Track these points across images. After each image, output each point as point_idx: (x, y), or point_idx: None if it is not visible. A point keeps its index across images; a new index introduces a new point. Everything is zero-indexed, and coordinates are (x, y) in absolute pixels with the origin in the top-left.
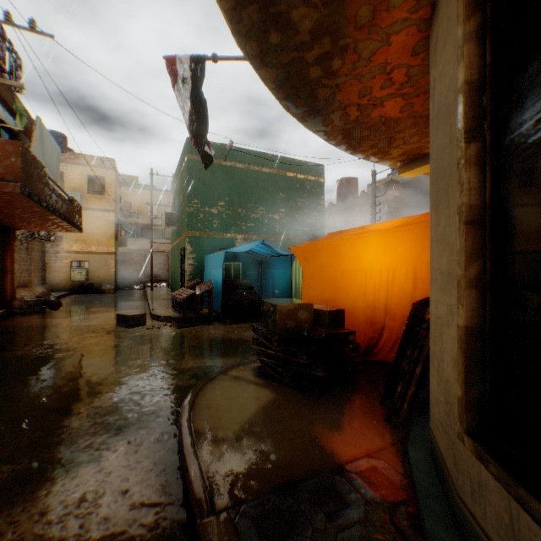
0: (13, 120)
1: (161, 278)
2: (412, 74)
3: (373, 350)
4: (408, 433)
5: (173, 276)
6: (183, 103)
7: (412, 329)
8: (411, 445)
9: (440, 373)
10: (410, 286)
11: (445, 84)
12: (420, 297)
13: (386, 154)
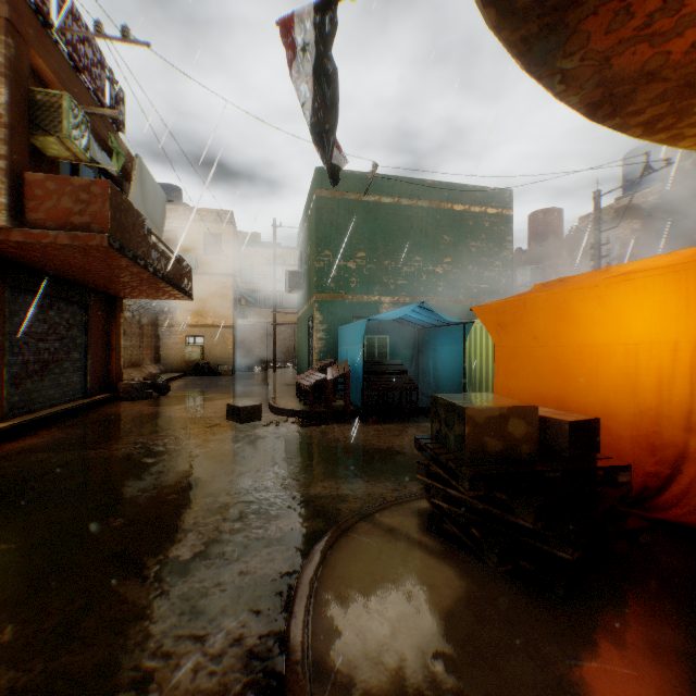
0: (111, 163)
1: (285, 357)
2: None
3: (652, 498)
4: None
5: (299, 355)
6: (304, 84)
7: None
8: None
9: None
10: None
11: None
12: None
13: (682, 116)
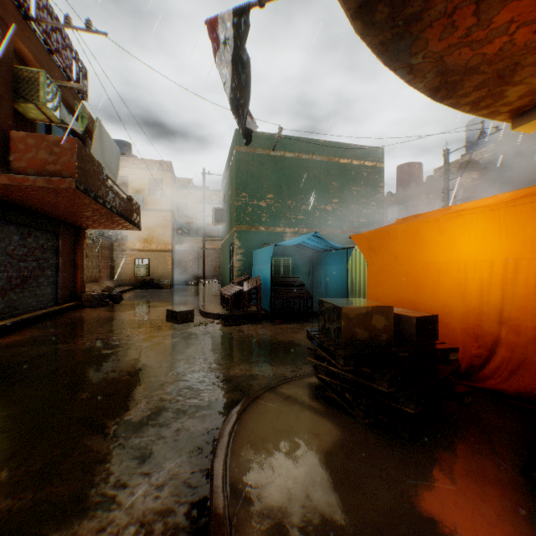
0: (77, 124)
1: (212, 275)
2: None
3: (476, 372)
4: None
5: (223, 273)
6: (225, 69)
7: None
8: None
9: None
10: None
11: None
12: None
13: (497, 98)
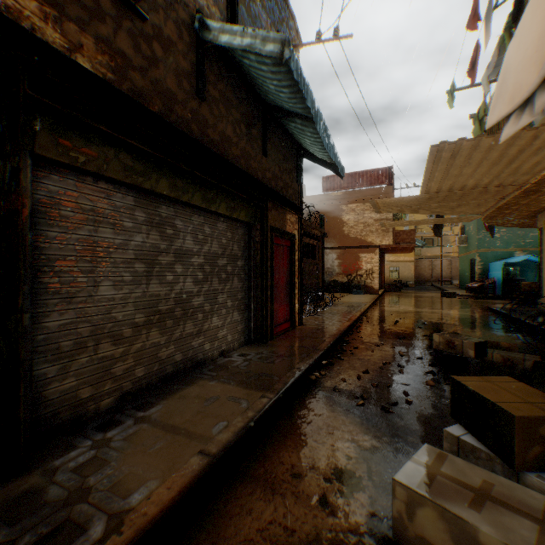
0: None
1: (444, 278)
2: None
3: None
4: None
5: (461, 276)
6: None
7: None
8: None
9: None
10: None
11: None
12: None
13: None
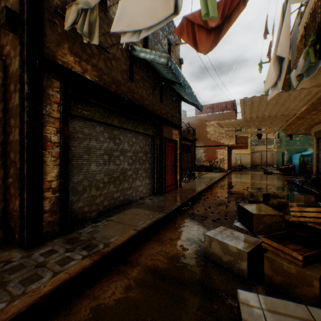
0: None
1: (268, 163)
2: None
3: None
4: None
5: (277, 162)
6: None
7: None
8: None
9: None
10: None
11: None
12: None
13: None
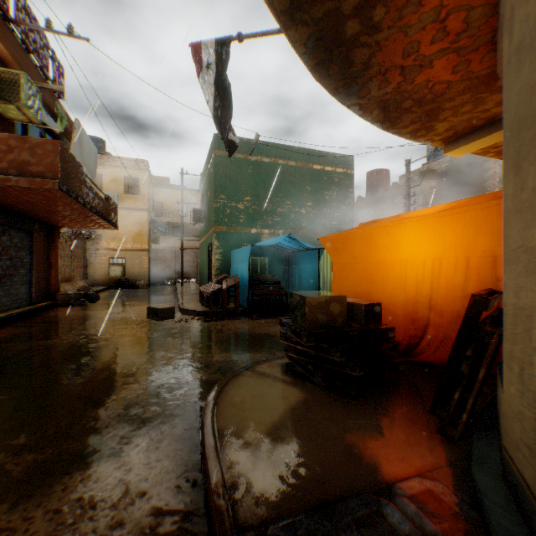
0: (55, 124)
1: (190, 274)
2: (471, 20)
3: (414, 349)
4: (468, 449)
5: (201, 272)
6: (208, 89)
7: (468, 325)
8: (475, 466)
9: (525, 380)
10: (460, 277)
11: (535, 1)
12: (473, 289)
13: (430, 130)
